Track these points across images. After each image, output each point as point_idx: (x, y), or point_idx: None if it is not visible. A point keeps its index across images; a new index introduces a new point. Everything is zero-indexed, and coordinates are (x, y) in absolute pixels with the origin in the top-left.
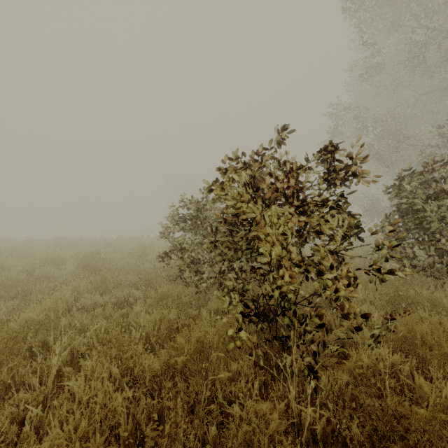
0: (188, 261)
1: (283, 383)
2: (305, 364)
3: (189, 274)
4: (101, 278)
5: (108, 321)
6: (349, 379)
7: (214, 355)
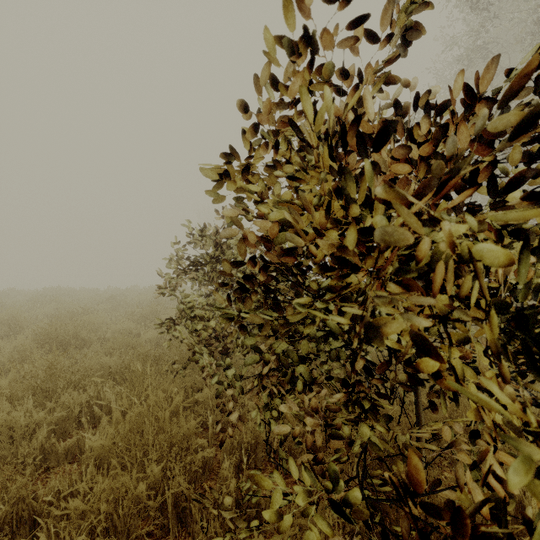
0: (206, 335)
1: None
2: None
3: (207, 360)
4: (47, 367)
5: None
6: None
7: None
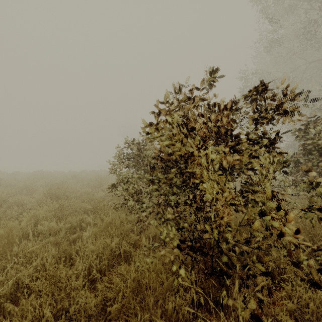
0: (131, 192)
1: (220, 320)
2: (249, 312)
3: (132, 203)
4: (59, 206)
5: (57, 249)
6: (290, 320)
7: (151, 300)
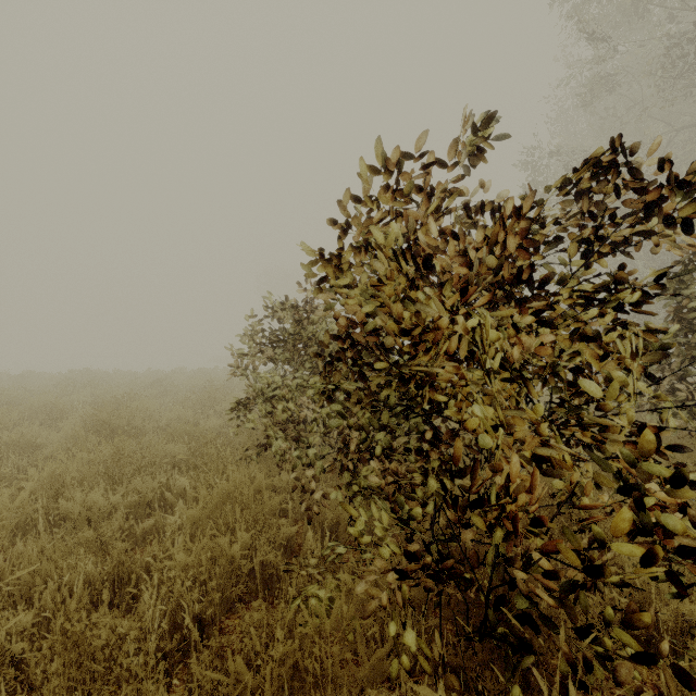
0: (282, 419)
1: None
2: None
3: (283, 445)
4: (113, 452)
5: (99, 561)
6: None
7: None
